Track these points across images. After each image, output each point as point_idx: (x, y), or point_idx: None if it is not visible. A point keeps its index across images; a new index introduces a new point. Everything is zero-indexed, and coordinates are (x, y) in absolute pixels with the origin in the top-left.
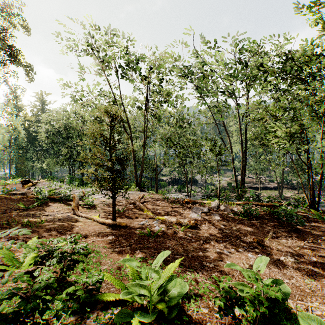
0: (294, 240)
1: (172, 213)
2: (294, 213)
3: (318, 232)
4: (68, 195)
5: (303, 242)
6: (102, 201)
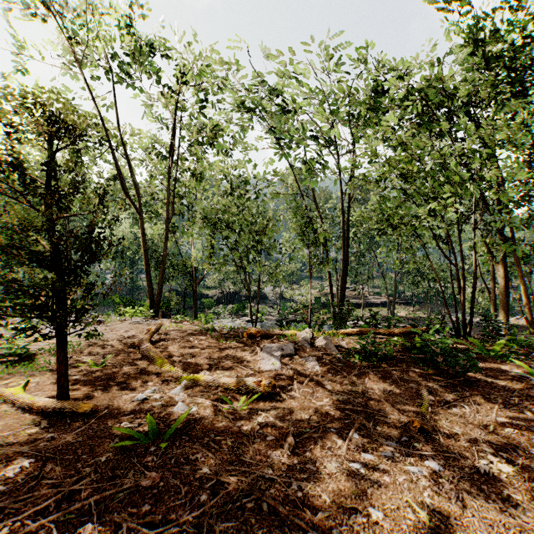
0: (474, 407)
1: (221, 361)
2: (446, 346)
3: (500, 383)
4: None
5: (490, 409)
6: None
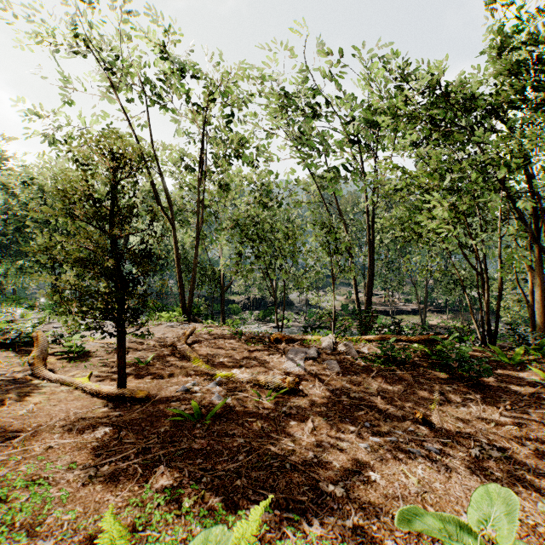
0: (481, 406)
1: (250, 362)
2: (466, 353)
3: (513, 388)
4: (29, 334)
5: (497, 409)
6: (108, 343)
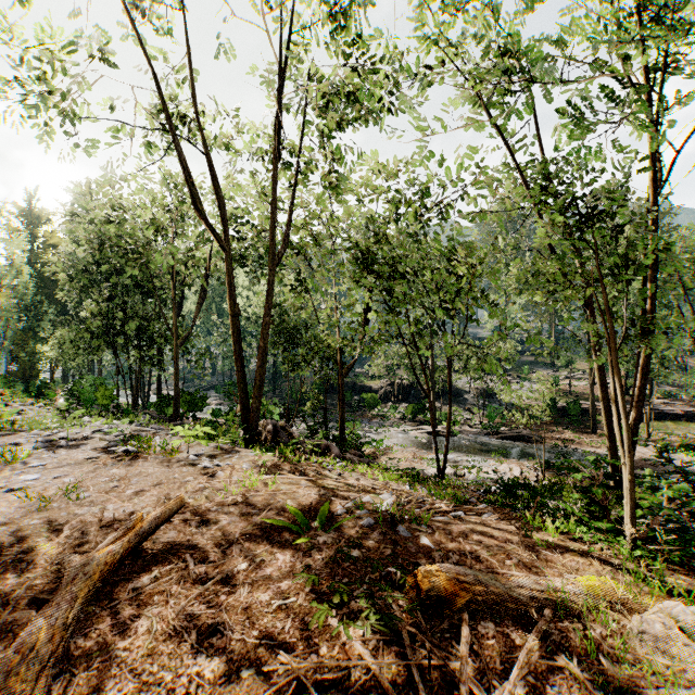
0: None
1: None
2: None
3: None
4: None
5: None
6: None
